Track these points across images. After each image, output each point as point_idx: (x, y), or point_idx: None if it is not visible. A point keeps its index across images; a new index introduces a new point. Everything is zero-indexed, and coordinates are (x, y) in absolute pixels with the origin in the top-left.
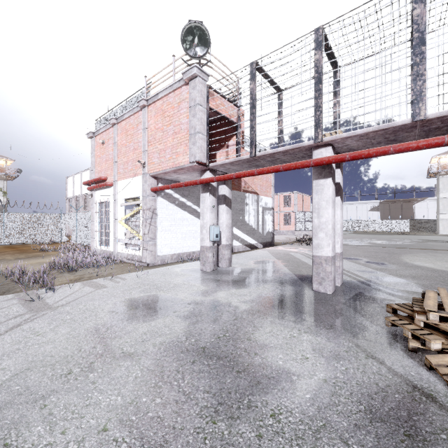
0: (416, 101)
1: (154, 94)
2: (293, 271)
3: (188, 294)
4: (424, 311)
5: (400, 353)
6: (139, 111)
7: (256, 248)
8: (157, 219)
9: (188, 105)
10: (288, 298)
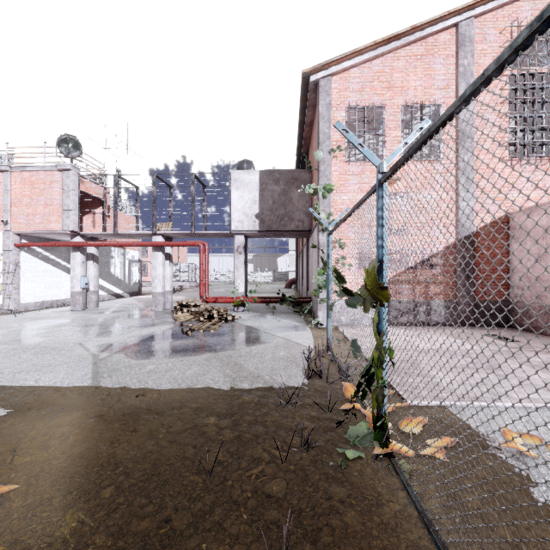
0: (191, 225)
1: (21, 165)
2: (147, 306)
3: (70, 318)
4: (180, 304)
5: (170, 318)
6: None
7: (123, 297)
8: (21, 271)
9: (62, 187)
10: (136, 314)
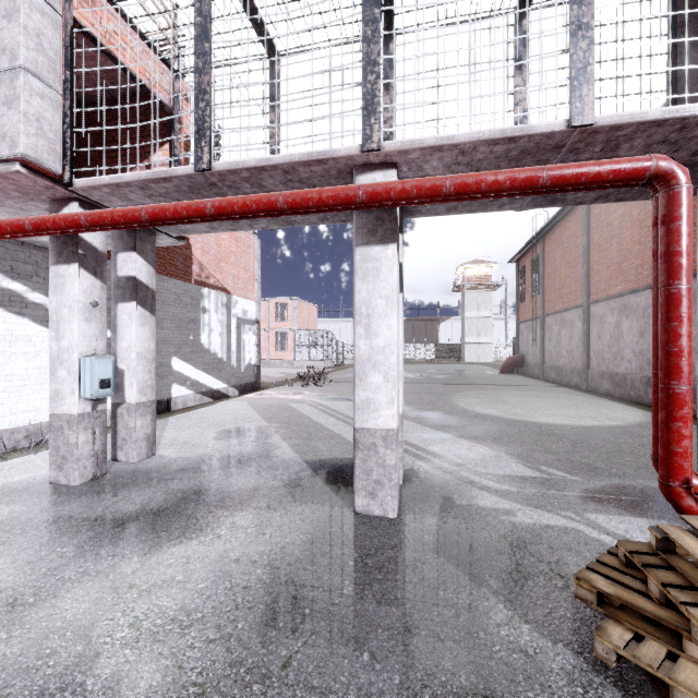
0: (576, 83)
1: None
2: (302, 453)
3: None
4: None
5: None
6: None
7: (225, 396)
8: None
9: None
10: (303, 564)
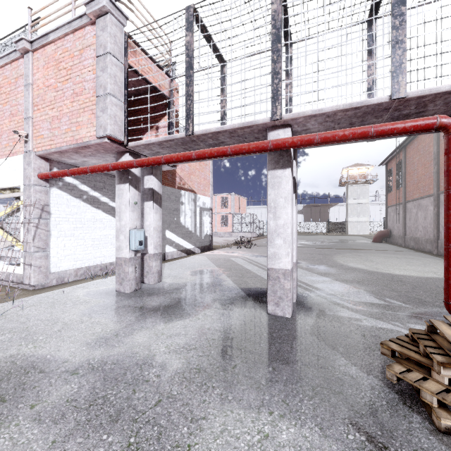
0: (395, 74)
1: (41, 34)
2: (238, 284)
3: (81, 345)
4: None
5: (434, 442)
6: (19, 58)
7: (193, 253)
8: (51, 220)
9: (95, 54)
10: (240, 333)
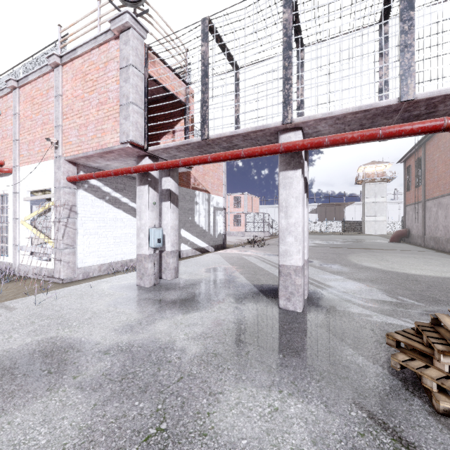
0: (403, 77)
1: (70, 49)
2: (251, 281)
3: (110, 330)
4: None
5: (432, 422)
6: (50, 72)
7: (207, 251)
8: (78, 219)
9: (118, 66)
10: (253, 324)
